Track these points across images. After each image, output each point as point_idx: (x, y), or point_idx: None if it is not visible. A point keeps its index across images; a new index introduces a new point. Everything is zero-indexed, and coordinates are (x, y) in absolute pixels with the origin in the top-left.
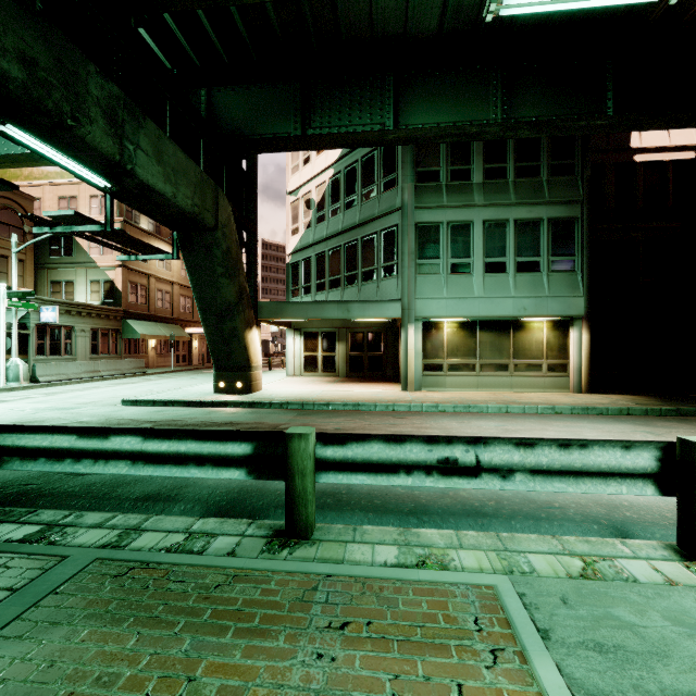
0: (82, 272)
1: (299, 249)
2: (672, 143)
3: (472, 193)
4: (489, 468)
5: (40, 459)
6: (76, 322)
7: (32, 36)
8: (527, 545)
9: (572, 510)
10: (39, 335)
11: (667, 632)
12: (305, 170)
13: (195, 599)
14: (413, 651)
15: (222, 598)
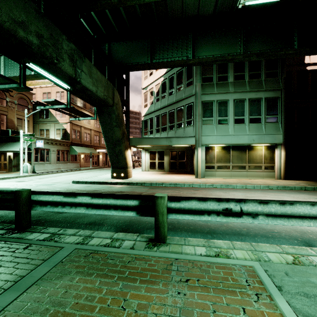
0: (52, 125)
1: (147, 114)
2: None
3: (228, 86)
4: (246, 213)
5: (48, 206)
6: (51, 147)
7: (41, 25)
8: (265, 248)
9: (283, 233)
10: (35, 153)
11: None
12: (150, 78)
13: (120, 267)
14: (220, 293)
15: (132, 267)
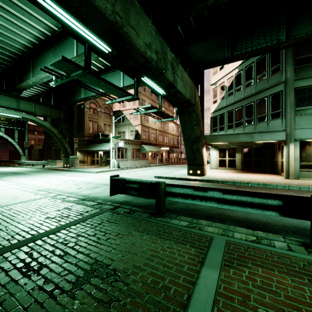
0: (127, 128)
1: (217, 110)
2: None
3: None
4: None
5: (178, 197)
6: (128, 146)
7: (157, 43)
8: None
9: None
10: (118, 151)
11: None
12: (220, 72)
13: (299, 268)
14: None
15: None
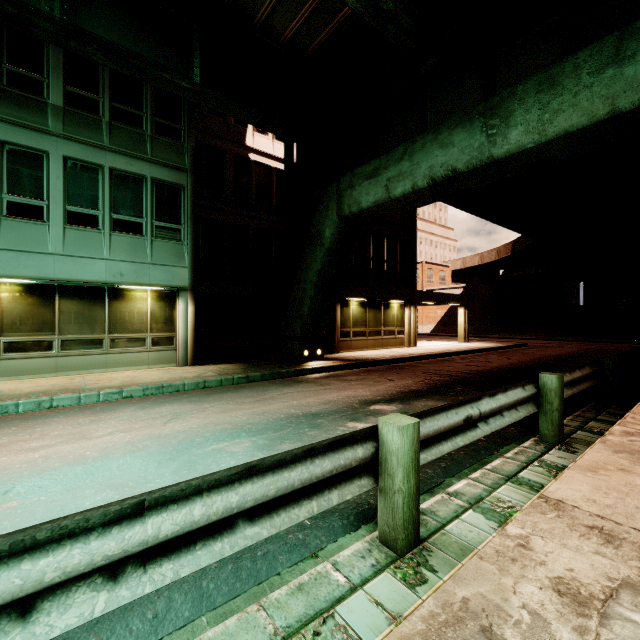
0: None
1: None
2: (275, 153)
3: (45, 114)
4: None
5: None
6: None
7: None
8: None
9: None
10: None
11: None
12: None
13: None
14: None
15: None
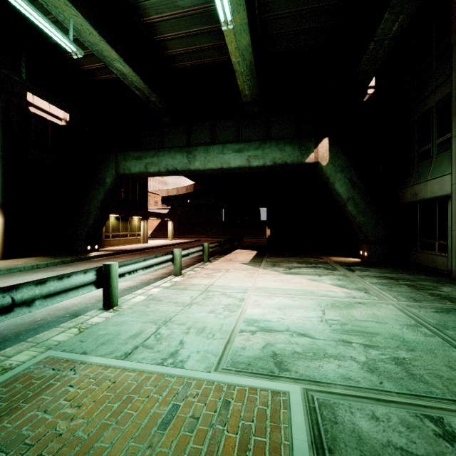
0: None
1: None
2: (51, 111)
3: None
4: (20, 303)
5: None
6: None
7: None
8: (48, 336)
9: (49, 318)
10: None
11: (116, 329)
12: None
13: None
14: (36, 397)
15: None
